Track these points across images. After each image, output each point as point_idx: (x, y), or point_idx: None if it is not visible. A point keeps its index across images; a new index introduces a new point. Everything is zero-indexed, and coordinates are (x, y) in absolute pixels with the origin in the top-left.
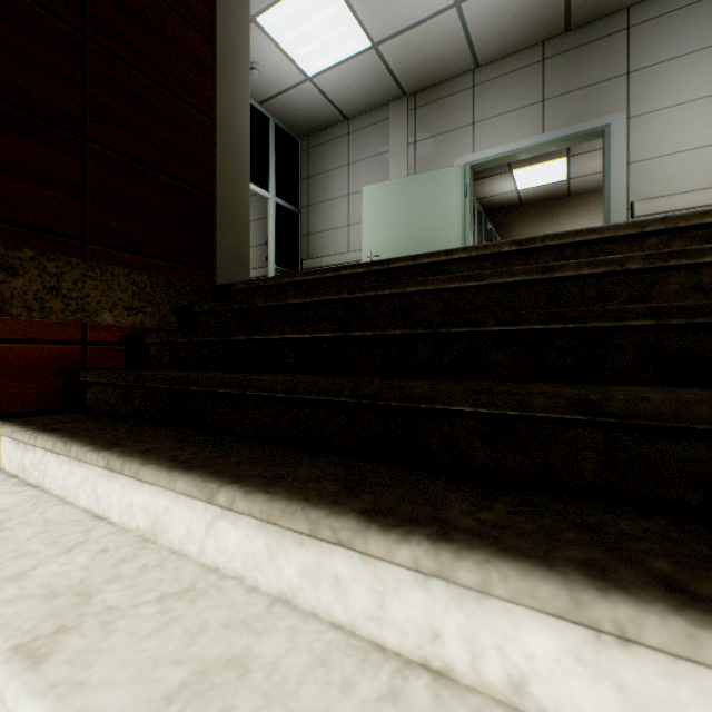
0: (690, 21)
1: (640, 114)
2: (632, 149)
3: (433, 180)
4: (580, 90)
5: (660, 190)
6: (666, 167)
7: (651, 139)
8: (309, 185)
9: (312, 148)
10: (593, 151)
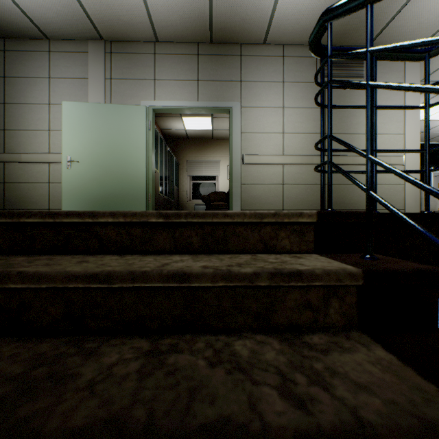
0: (267, 65)
1: (246, 106)
2: (243, 125)
3: (125, 112)
4: (218, 81)
5: (255, 151)
6: (258, 139)
7: (251, 122)
8: (6, 84)
9: (9, 51)
10: (224, 118)
